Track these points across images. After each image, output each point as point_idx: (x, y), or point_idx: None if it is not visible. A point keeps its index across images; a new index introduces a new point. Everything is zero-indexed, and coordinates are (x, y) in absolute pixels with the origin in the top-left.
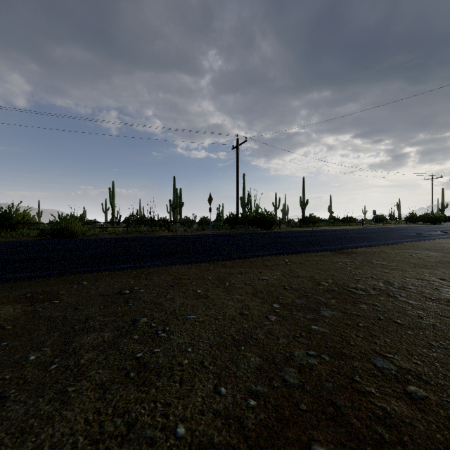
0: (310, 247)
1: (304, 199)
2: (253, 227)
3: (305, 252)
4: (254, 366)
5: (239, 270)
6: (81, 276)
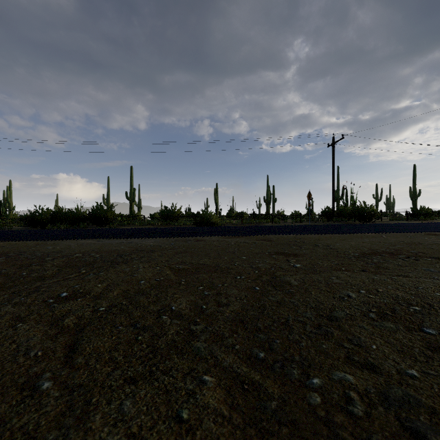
0: (405, 230)
1: (415, 189)
2: (350, 220)
3: (399, 232)
4: (366, 249)
5: (350, 238)
6: (267, 237)
